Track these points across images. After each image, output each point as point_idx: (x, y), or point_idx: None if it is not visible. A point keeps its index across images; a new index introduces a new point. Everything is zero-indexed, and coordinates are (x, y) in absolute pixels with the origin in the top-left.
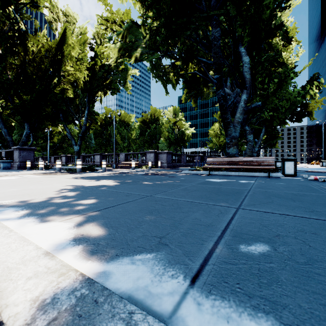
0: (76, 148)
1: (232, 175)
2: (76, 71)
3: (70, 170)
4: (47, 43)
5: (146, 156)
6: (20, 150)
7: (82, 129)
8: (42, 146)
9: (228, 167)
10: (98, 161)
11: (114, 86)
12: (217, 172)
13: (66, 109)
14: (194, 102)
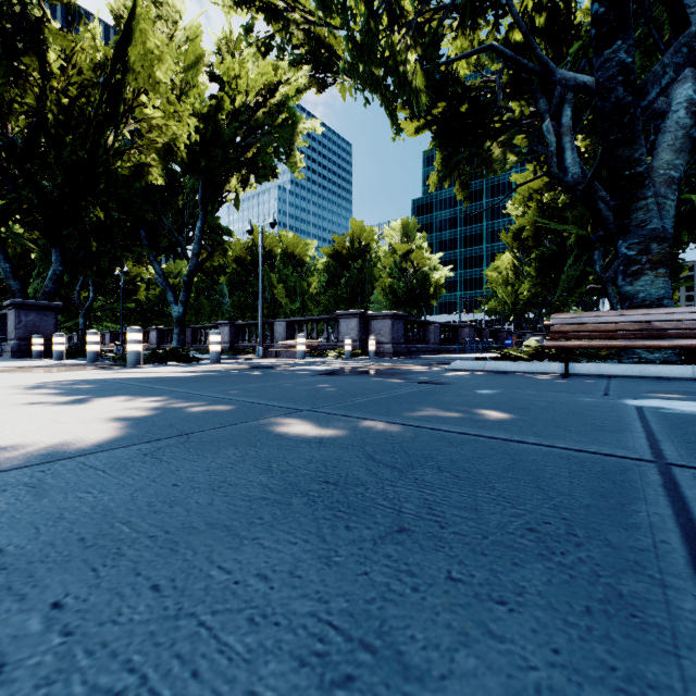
0: (176, 311)
1: (669, 380)
2: (169, 119)
3: (119, 359)
4: (95, 46)
5: (340, 325)
6: (20, 308)
7: (190, 265)
8: (114, 309)
9: (665, 346)
10: (224, 339)
11: (263, 161)
12: (593, 365)
13: (154, 219)
14: (461, 188)
